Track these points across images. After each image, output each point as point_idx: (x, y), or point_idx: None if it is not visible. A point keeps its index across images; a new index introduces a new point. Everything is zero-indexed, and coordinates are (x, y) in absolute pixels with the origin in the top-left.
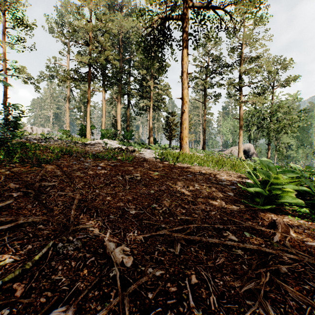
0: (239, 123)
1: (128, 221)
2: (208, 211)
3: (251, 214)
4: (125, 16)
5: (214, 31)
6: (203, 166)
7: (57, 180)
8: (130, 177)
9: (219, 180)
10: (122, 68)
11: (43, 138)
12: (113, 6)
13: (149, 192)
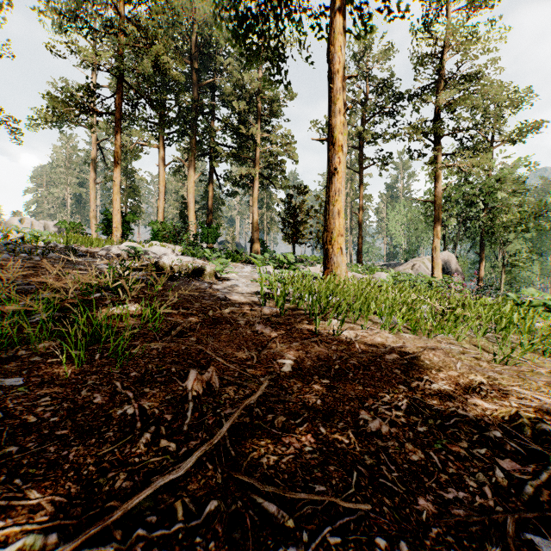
0: (435, 210)
1: None
2: None
3: None
4: None
5: None
6: (431, 335)
7: None
8: None
9: None
10: (197, 100)
11: None
12: None
13: None
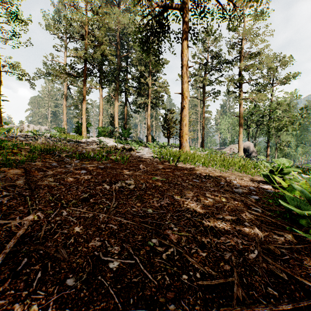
0: (239, 120)
1: (101, 295)
2: (242, 251)
3: (310, 254)
4: (123, 12)
5: (216, 22)
6: (207, 167)
7: (12, 193)
8: (121, 186)
9: (233, 186)
10: (119, 65)
11: (32, 135)
12: (111, 1)
13: (146, 212)
